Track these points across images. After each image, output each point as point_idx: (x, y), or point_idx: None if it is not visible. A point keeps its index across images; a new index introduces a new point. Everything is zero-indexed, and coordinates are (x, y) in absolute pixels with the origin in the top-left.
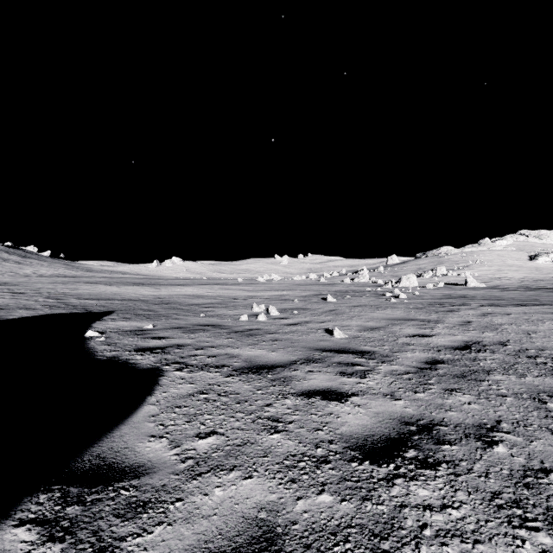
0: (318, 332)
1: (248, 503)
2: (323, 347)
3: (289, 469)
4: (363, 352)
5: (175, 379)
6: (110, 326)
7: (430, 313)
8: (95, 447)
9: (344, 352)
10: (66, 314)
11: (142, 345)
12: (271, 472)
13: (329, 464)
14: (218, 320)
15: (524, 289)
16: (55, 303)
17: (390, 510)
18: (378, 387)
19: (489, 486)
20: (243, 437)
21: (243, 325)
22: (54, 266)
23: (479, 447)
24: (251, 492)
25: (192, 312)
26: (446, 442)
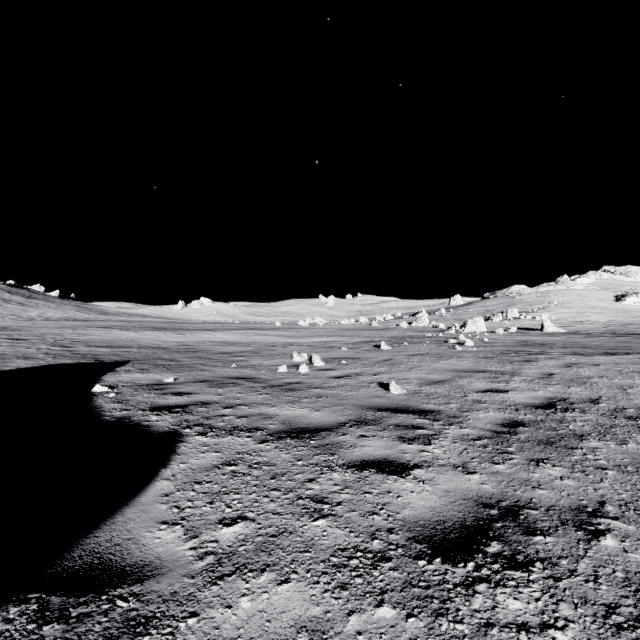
0: (371, 386)
1: (284, 619)
2: (377, 405)
3: (337, 569)
4: (426, 412)
5: (197, 446)
6: (123, 379)
7: (503, 363)
8: (90, 537)
9: (403, 411)
10: (71, 364)
11: (159, 402)
12: (315, 573)
13: (389, 562)
14: (251, 371)
15: (610, 335)
16: (61, 352)
17: (473, 631)
18: (446, 456)
19: (601, 596)
20: (279, 524)
21: (281, 378)
22: (63, 308)
23: (582, 538)
24: (289, 602)
25: (221, 362)
26: (538, 532)
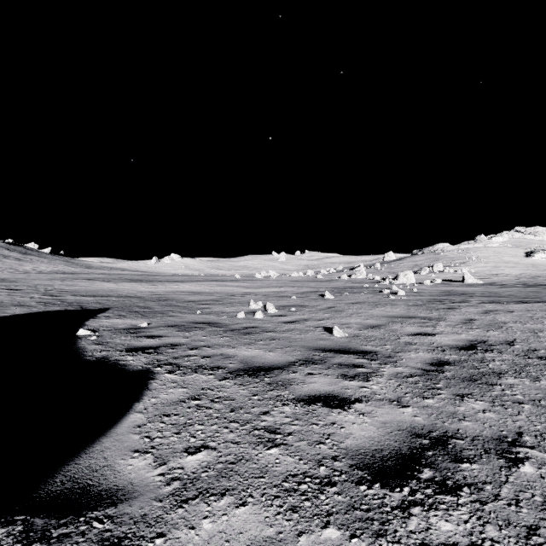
0: (317, 330)
1: (241, 539)
2: (323, 347)
3: (288, 494)
4: (364, 353)
5: (166, 383)
6: (103, 323)
7: (431, 310)
8: (71, 465)
9: (344, 352)
10: (60, 311)
11: (134, 344)
12: (268, 497)
13: (334, 487)
14: (214, 317)
15: (522, 286)
16: (51, 300)
17: None
18: (382, 392)
19: (522, 518)
20: (237, 452)
21: (240, 323)
22: (53, 263)
23: (503, 465)
24: (245, 524)
25: (188, 309)
26: (464, 460)
